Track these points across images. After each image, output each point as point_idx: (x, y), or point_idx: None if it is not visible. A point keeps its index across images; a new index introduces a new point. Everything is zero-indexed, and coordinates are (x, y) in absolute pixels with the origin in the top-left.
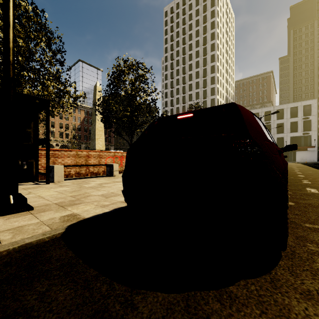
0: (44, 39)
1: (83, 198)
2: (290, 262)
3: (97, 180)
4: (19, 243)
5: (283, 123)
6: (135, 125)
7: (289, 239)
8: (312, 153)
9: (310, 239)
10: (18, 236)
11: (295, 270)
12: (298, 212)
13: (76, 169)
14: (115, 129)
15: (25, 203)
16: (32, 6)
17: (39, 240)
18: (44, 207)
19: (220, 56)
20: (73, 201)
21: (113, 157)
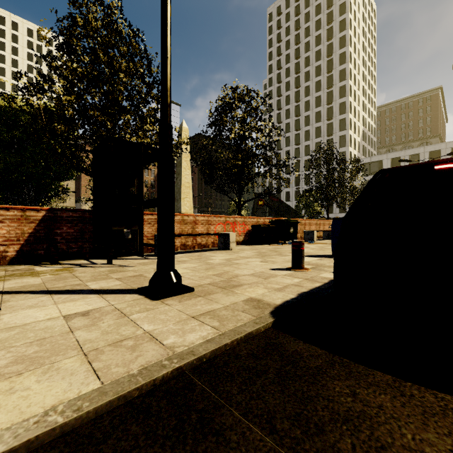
0: (142, 70)
1: (234, 278)
2: None
3: (215, 254)
4: (242, 332)
5: None
6: (244, 179)
7: None
8: None
9: None
10: (225, 322)
11: None
12: None
13: (181, 240)
14: (217, 185)
15: (180, 282)
16: (133, 30)
17: (257, 330)
18: (201, 288)
19: (354, 71)
20: (227, 282)
21: (224, 223)
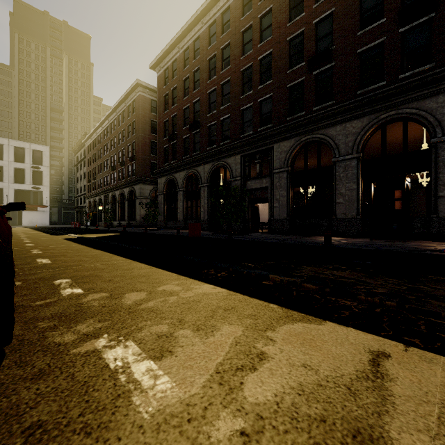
0: None
1: None
2: (19, 355)
3: None
4: None
5: (3, 167)
6: None
7: (16, 328)
8: (44, 214)
9: (42, 316)
10: None
11: (25, 360)
12: (28, 291)
13: None
14: None
15: None
16: None
17: None
18: None
19: None
20: None
21: None
